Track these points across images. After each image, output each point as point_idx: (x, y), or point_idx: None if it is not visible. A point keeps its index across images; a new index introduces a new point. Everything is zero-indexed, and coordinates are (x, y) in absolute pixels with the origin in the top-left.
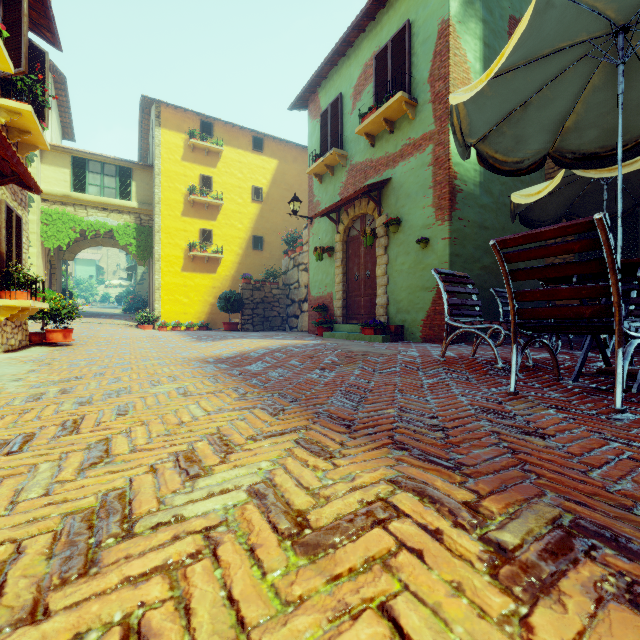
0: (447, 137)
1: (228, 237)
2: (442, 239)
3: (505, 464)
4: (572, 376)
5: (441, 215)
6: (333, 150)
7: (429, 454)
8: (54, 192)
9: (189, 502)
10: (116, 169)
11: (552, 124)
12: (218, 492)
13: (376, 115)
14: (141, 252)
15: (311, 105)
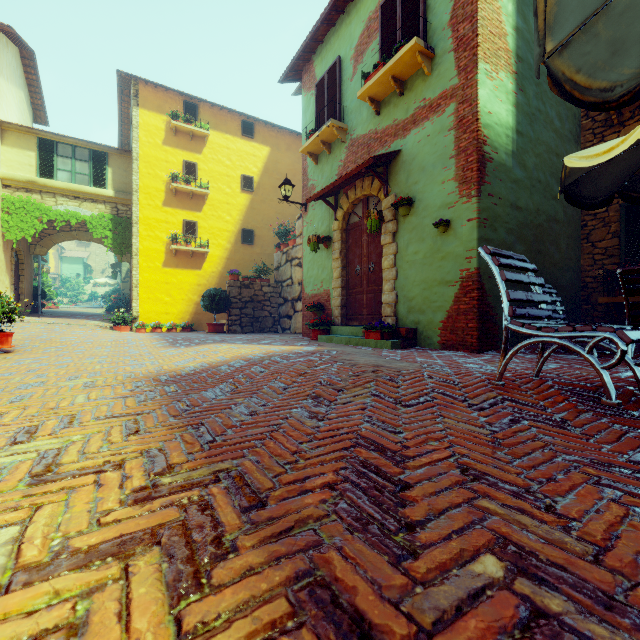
0: (475, 91)
1: (215, 230)
2: (468, 220)
3: None
4: None
5: (466, 190)
6: (330, 121)
7: None
8: (17, 177)
9: None
10: (89, 153)
11: None
12: None
13: (383, 72)
14: (118, 246)
15: (305, 76)
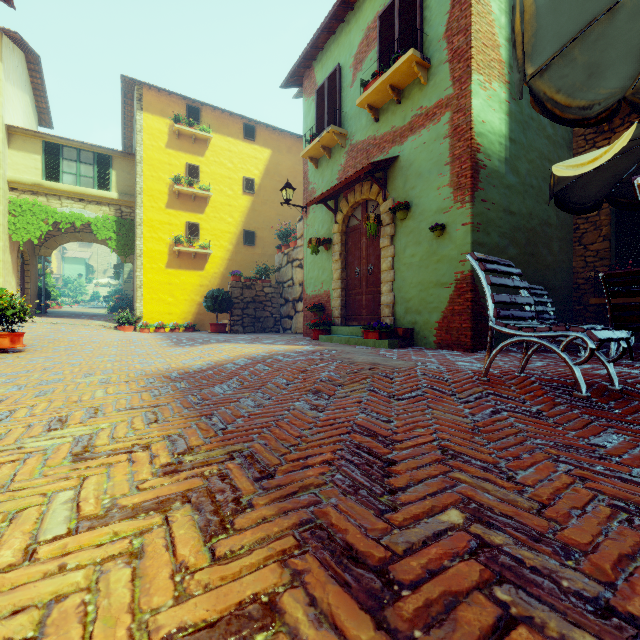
0: (469, 101)
1: (217, 231)
2: (462, 225)
3: None
4: None
5: (461, 196)
6: (330, 127)
7: None
8: (23, 180)
9: None
10: (94, 156)
11: None
12: None
13: (381, 81)
14: (122, 247)
15: (306, 82)
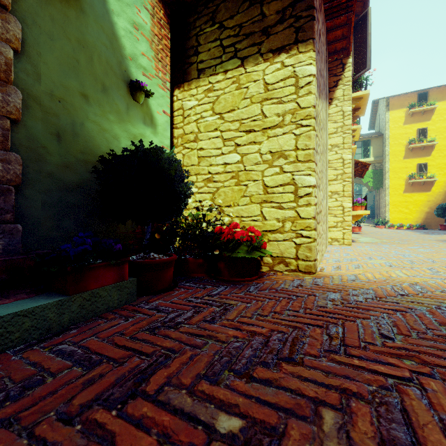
0: None
1: (441, 165)
2: None
3: None
4: None
5: None
6: None
7: None
8: None
9: None
10: (361, 143)
11: None
12: None
13: None
14: (375, 185)
15: None
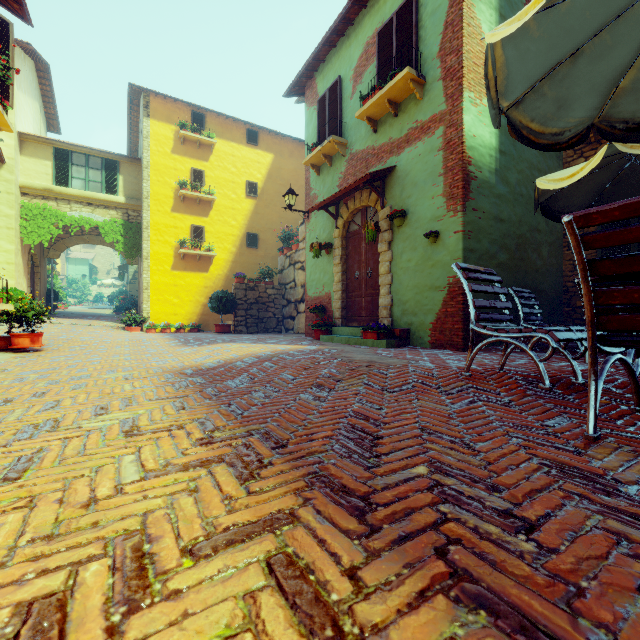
0: (460, 117)
1: (221, 234)
2: (454, 232)
3: None
4: None
5: (453, 205)
6: (331, 137)
7: (538, 626)
8: (34, 185)
9: None
10: (102, 162)
11: (604, 83)
12: None
13: (379, 96)
14: (129, 250)
15: (308, 91)
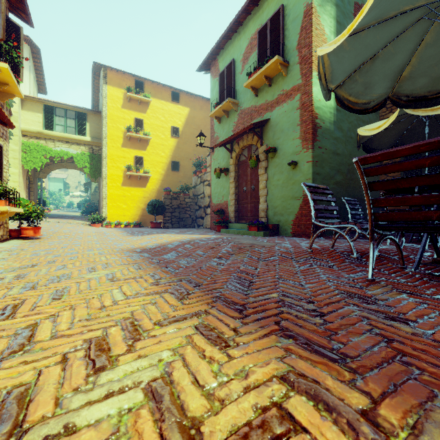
0: (310, 88)
1: (154, 162)
2: (307, 162)
3: (384, 355)
4: (414, 265)
5: (306, 145)
6: (228, 99)
7: (313, 343)
8: (31, 130)
9: (85, 405)
10: (75, 114)
11: (392, 74)
12: (117, 391)
13: (259, 73)
14: (93, 172)
15: (212, 68)
